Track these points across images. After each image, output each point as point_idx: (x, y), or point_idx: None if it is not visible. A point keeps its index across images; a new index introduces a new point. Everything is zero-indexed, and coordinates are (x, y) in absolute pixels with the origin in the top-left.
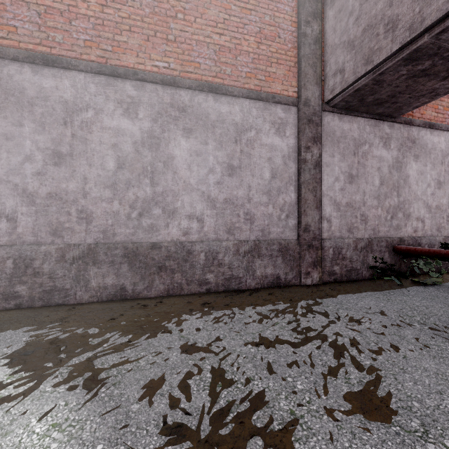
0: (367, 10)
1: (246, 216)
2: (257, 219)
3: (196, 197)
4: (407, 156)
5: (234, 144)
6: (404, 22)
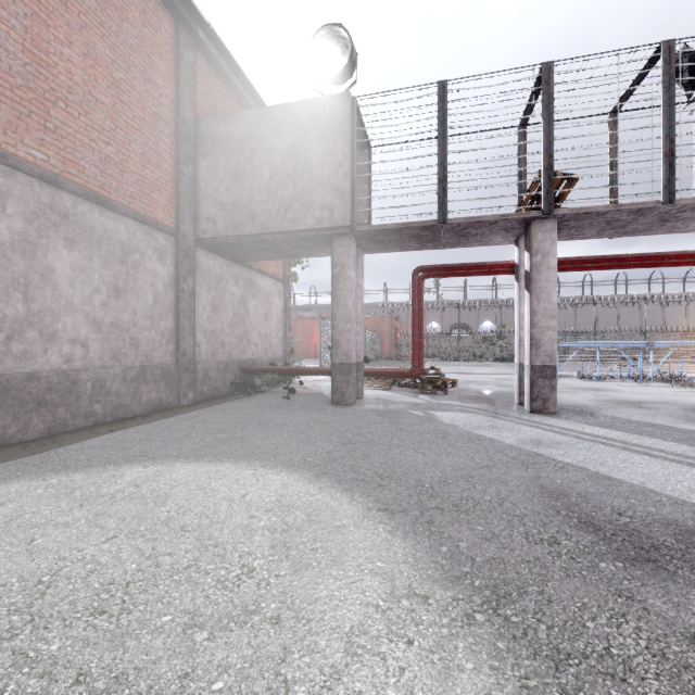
0: (236, 191)
1: (132, 341)
2: (142, 345)
3: (80, 319)
4: (249, 294)
5: (121, 264)
6: (260, 220)
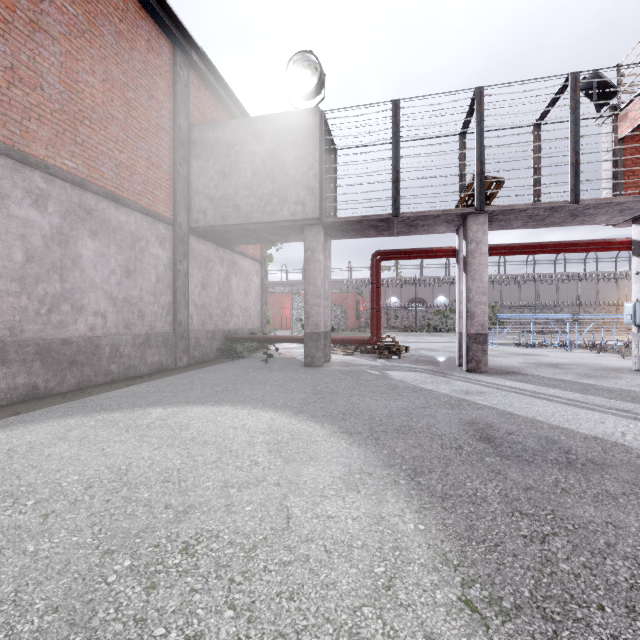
0: (223, 187)
1: (139, 313)
2: (147, 316)
3: (101, 295)
4: (232, 273)
5: (131, 250)
6: (243, 212)
